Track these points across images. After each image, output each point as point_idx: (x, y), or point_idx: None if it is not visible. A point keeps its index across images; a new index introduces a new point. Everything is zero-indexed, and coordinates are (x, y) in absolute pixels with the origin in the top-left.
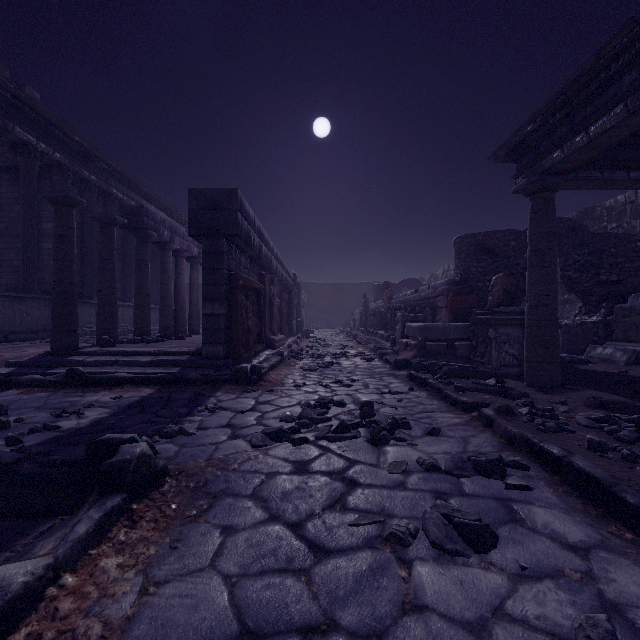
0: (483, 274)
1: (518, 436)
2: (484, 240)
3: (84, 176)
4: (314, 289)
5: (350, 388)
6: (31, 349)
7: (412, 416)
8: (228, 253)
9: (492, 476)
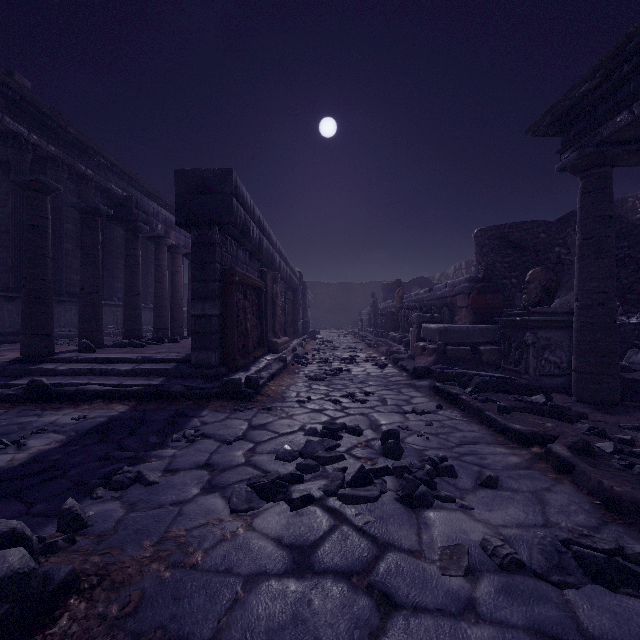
0: (509, 270)
1: (627, 500)
2: (510, 232)
3: (80, 170)
4: (320, 289)
5: (364, 404)
6: (10, 353)
7: (451, 451)
8: (222, 245)
9: (620, 589)
